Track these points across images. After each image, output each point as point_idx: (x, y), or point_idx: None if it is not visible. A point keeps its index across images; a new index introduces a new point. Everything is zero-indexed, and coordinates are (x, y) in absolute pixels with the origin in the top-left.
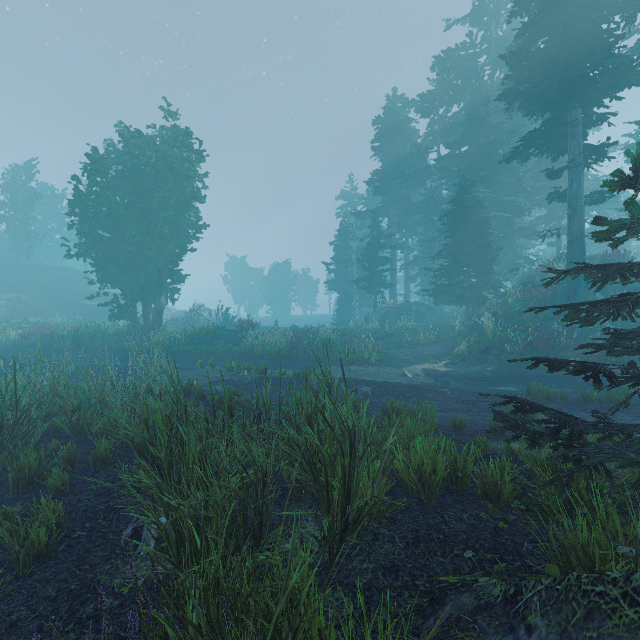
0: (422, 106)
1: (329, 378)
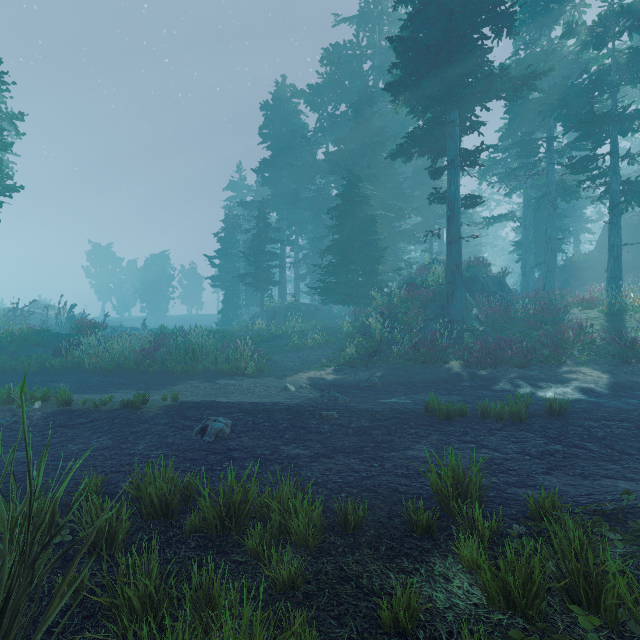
0: (312, 99)
1: (176, 405)
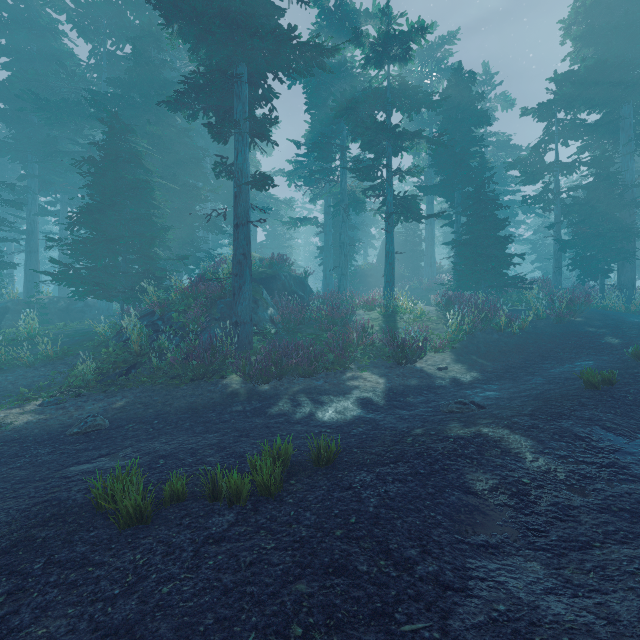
0: (80, 21)
1: None
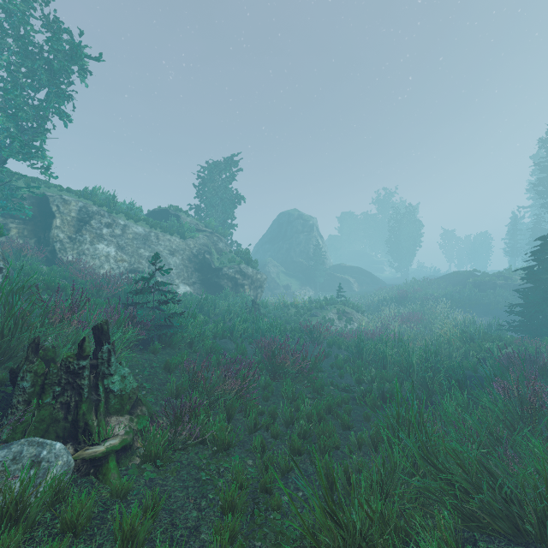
0: None
1: None
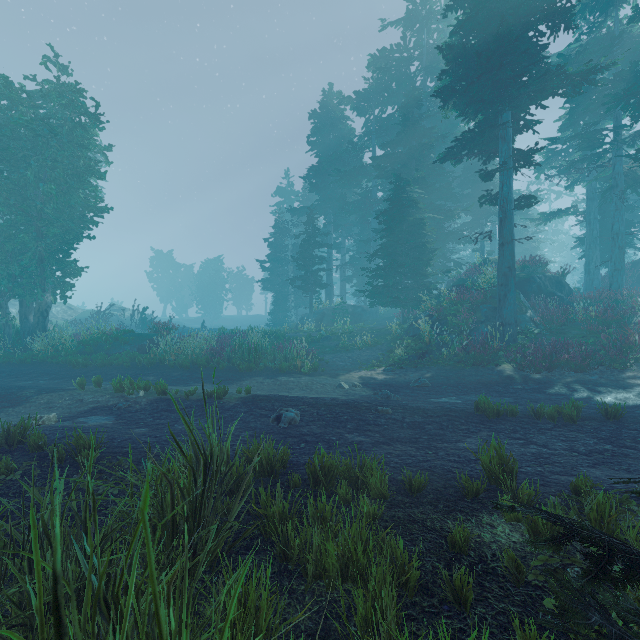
0: (358, 104)
1: (250, 397)
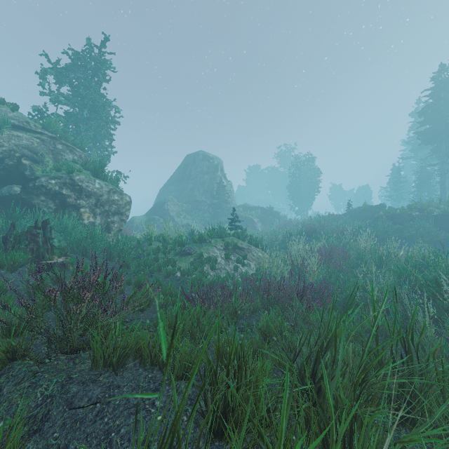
0: None
1: None
